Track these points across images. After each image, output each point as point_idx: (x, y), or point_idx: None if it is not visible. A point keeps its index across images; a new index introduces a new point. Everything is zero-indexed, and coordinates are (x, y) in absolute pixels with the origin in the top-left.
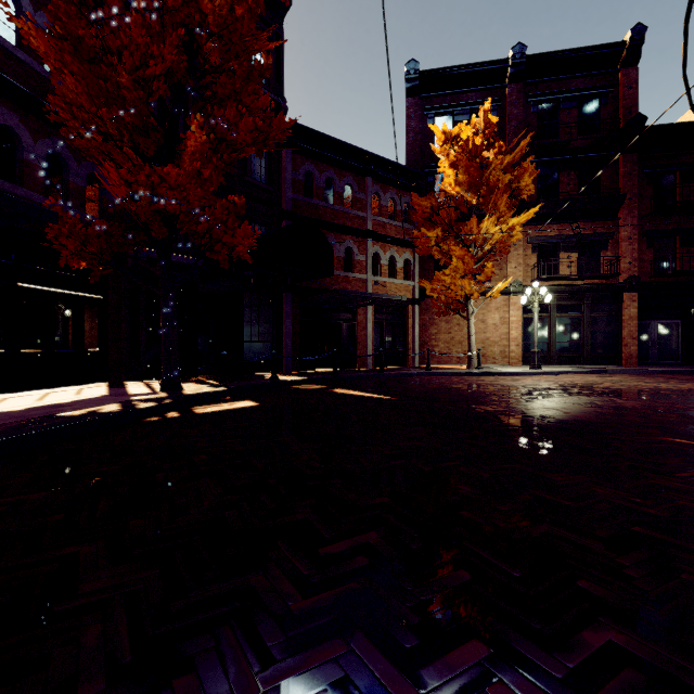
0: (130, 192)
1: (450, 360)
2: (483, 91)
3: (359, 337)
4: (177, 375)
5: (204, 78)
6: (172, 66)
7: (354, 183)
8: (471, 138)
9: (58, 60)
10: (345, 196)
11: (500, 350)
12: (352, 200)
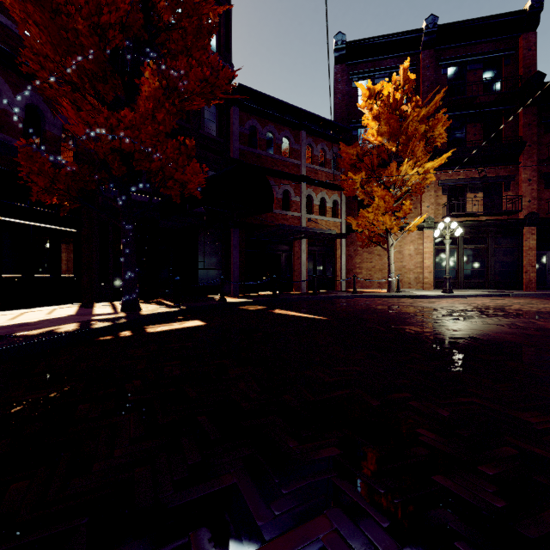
0: (87, 130)
1: (372, 285)
2: (400, 57)
3: (295, 266)
4: (135, 297)
5: (160, 37)
6: (129, 21)
7: (290, 136)
8: (391, 94)
9: (22, 10)
10: (283, 147)
11: (415, 277)
12: (289, 150)
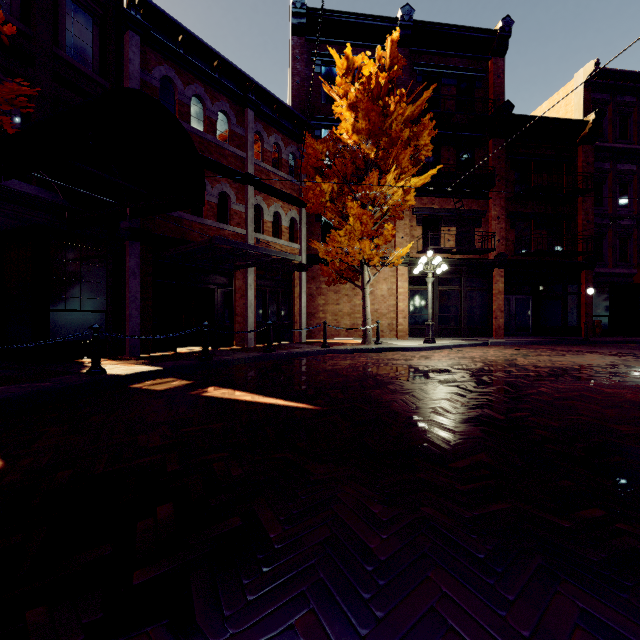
0: None
1: (338, 334)
2: (371, 49)
3: (237, 307)
4: None
5: None
6: None
7: (230, 112)
8: (373, 76)
9: None
10: (219, 126)
11: (388, 323)
12: (229, 133)
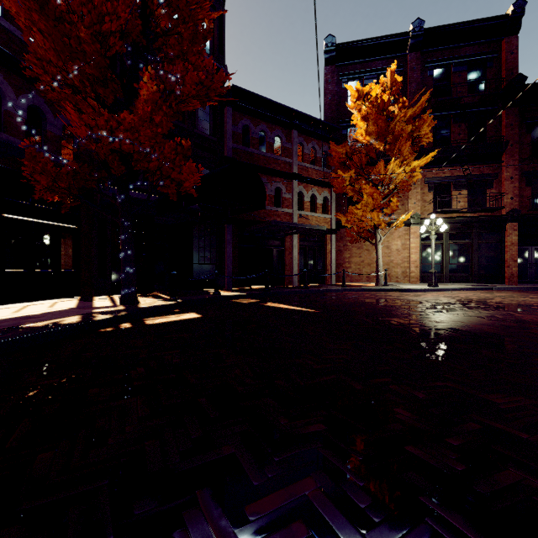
0: (89, 132)
1: (361, 279)
2: (387, 59)
3: (286, 260)
4: (134, 291)
5: (157, 42)
6: (128, 27)
7: (282, 135)
8: (379, 95)
9: (27, 18)
10: (275, 146)
11: (402, 271)
12: (281, 148)
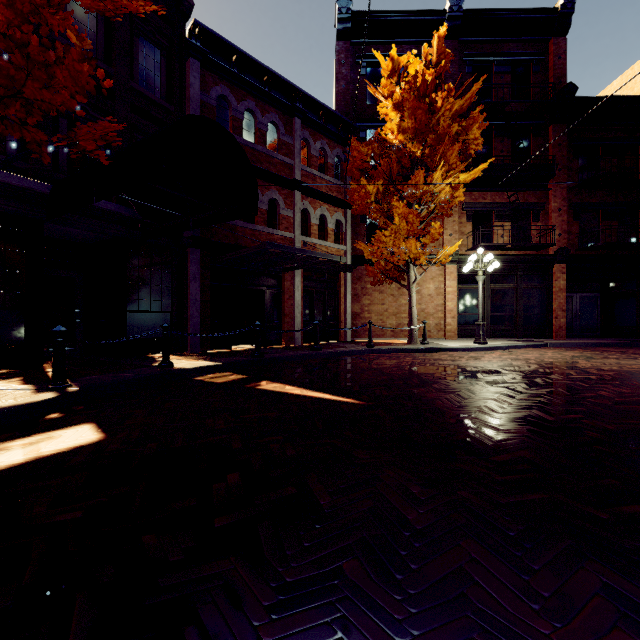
0: None
1: (384, 334)
2: (417, 44)
3: (285, 308)
4: None
5: None
6: None
7: (279, 122)
8: (419, 74)
9: None
10: (268, 137)
11: (435, 323)
12: (278, 142)
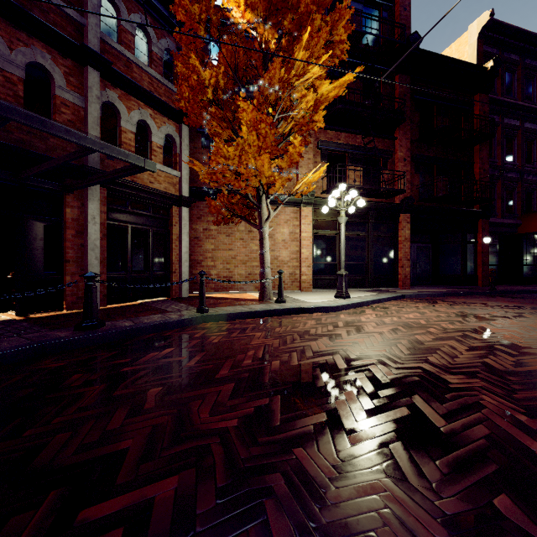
0: None
1: (231, 286)
2: None
3: (69, 250)
4: None
5: None
6: None
7: None
8: None
9: None
10: None
11: (290, 272)
12: None
